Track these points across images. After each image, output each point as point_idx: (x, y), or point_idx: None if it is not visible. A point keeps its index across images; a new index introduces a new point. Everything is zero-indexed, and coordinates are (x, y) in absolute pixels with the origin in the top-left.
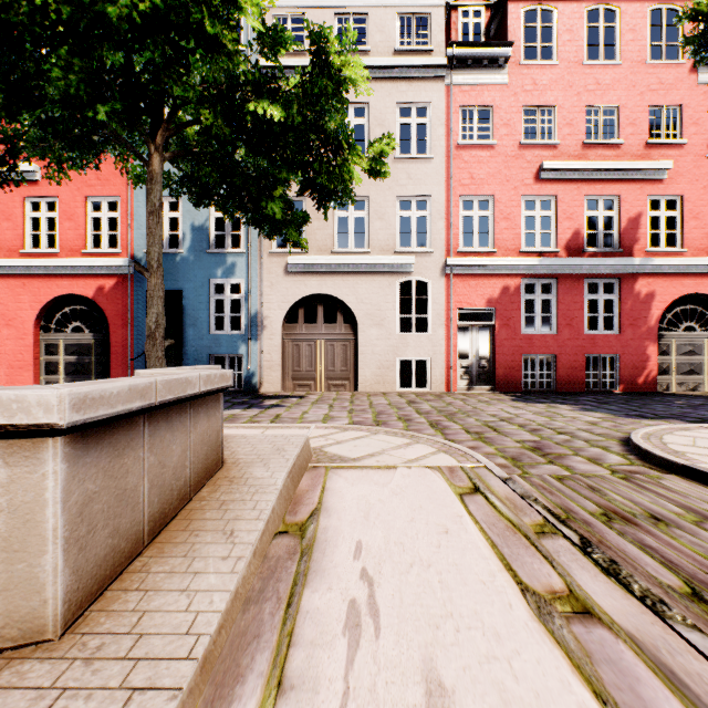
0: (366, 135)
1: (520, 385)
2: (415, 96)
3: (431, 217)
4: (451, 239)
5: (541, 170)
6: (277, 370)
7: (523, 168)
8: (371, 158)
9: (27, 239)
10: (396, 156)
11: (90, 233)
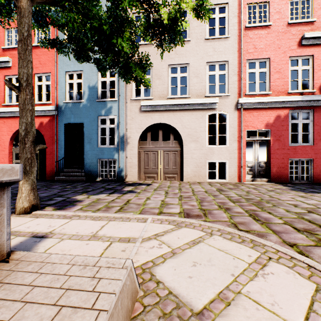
0: (188, 27)
1: (287, 178)
2: (218, 0)
3: (228, 74)
4: (242, 86)
5: (303, 39)
6: (135, 168)
7: (290, 39)
8: (197, 0)
9: (6, 98)
10: (206, 38)
11: (36, 93)
